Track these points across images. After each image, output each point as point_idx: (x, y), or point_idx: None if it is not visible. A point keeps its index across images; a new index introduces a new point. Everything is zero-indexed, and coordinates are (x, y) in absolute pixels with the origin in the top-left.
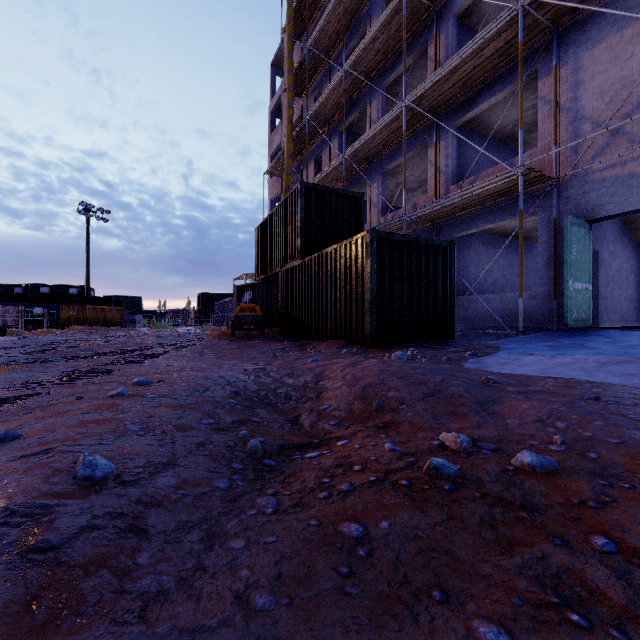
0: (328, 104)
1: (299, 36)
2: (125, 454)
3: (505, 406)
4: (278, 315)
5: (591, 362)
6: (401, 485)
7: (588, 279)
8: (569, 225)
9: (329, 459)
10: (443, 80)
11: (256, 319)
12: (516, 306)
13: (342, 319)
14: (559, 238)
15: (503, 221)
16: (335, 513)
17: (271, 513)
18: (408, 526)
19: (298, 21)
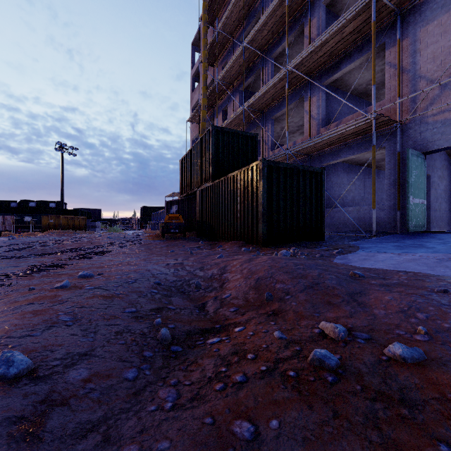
0: (232, 71)
1: (211, 23)
2: (48, 346)
3: (371, 297)
4: (196, 222)
5: (431, 259)
6: (289, 376)
7: (423, 196)
8: (410, 156)
9: (227, 346)
10: (315, 51)
11: (180, 225)
12: (369, 216)
13: (241, 225)
14: (401, 166)
15: (359, 153)
16: (229, 409)
17: (169, 409)
18: (297, 426)
19: (211, 12)
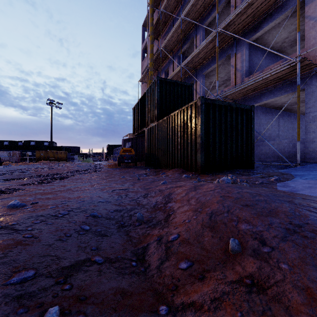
0: (172, 40)
1: (156, 7)
2: None
3: None
4: (144, 154)
5: None
6: None
7: None
8: None
9: None
10: (242, 13)
11: (131, 156)
12: (289, 148)
13: (181, 156)
14: None
15: (280, 96)
16: None
17: None
18: None
19: None
